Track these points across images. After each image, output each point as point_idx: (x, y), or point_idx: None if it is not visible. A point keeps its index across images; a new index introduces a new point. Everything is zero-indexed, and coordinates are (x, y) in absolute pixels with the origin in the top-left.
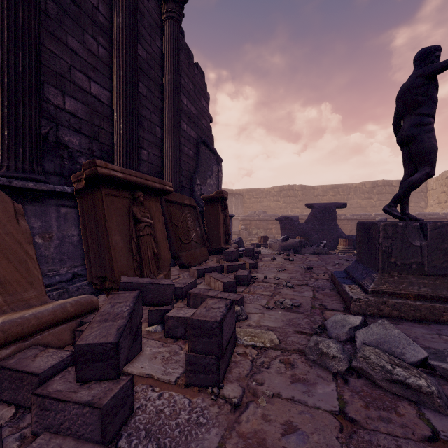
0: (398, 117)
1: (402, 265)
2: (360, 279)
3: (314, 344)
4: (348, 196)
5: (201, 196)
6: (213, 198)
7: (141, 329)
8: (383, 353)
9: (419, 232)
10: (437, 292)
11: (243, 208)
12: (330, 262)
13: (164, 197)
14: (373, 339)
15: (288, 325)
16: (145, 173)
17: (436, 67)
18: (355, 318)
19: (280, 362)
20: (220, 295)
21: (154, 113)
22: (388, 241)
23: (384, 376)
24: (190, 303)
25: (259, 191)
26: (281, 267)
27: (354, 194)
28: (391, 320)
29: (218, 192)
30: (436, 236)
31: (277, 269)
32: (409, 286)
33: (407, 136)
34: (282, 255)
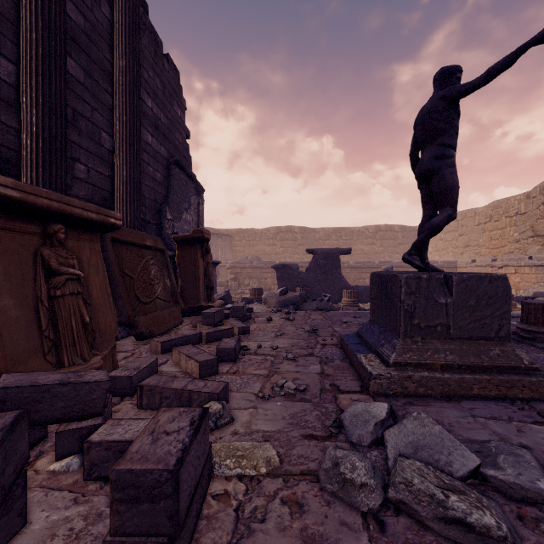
0: (416, 148)
1: (426, 328)
2: (378, 346)
3: (333, 465)
4: (351, 241)
5: (173, 235)
6: (190, 239)
7: (25, 483)
8: (426, 467)
9: (443, 286)
10: (465, 360)
11: (232, 252)
12: (336, 321)
13: (110, 235)
14: (409, 443)
15: (291, 426)
16: (81, 198)
17: (460, 89)
18: (379, 406)
19: (282, 503)
20: (192, 386)
21: (98, 110)
22: (411, 298)
23: (436, 513)
24: (142, 402)
25: (252, 232)
26: (279, 330)
27: (357, 239)
28: (418, 401)
29: (196, 231)
30: (462, 292)
31: (274, 333)
32: (434, 354)
33: (427, 169)
34: (280, 312)
